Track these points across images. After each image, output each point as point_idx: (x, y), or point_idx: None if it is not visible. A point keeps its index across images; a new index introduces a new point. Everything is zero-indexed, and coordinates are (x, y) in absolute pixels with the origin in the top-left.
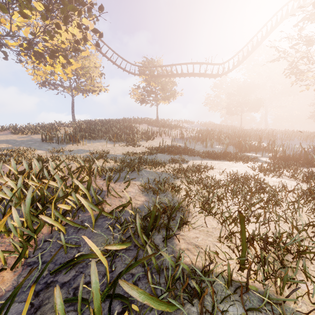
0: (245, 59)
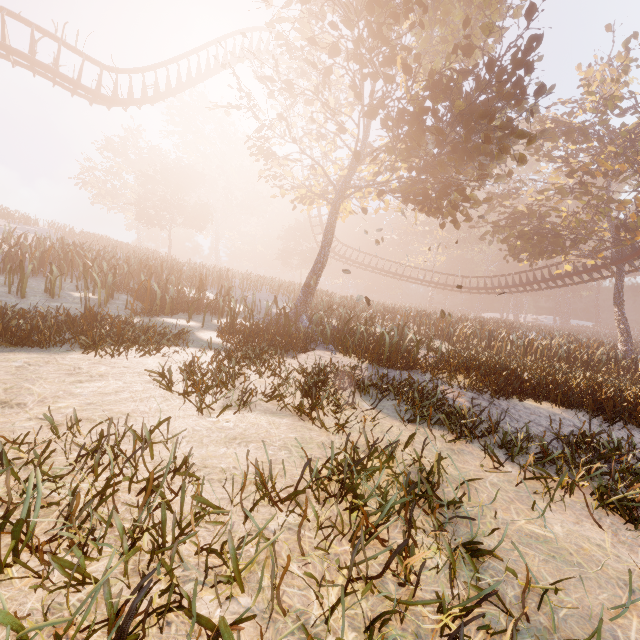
0: (174, 94)
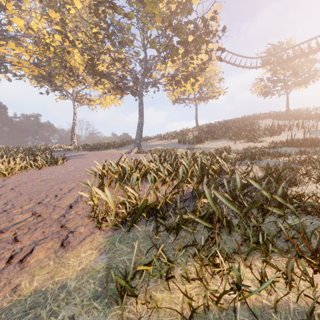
0: None
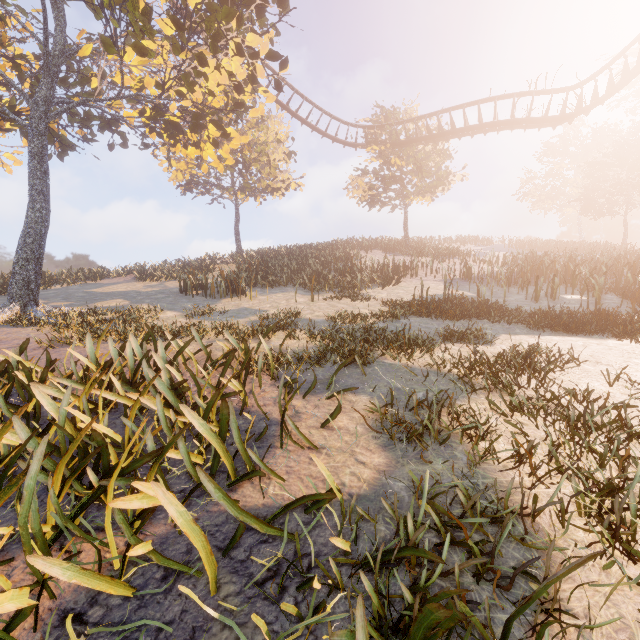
0: None
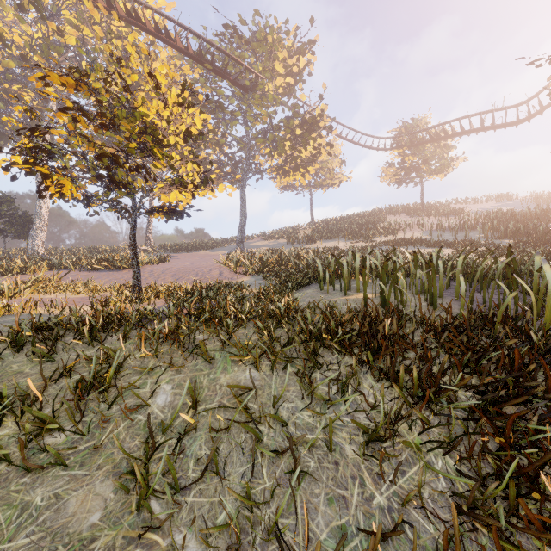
0: None
